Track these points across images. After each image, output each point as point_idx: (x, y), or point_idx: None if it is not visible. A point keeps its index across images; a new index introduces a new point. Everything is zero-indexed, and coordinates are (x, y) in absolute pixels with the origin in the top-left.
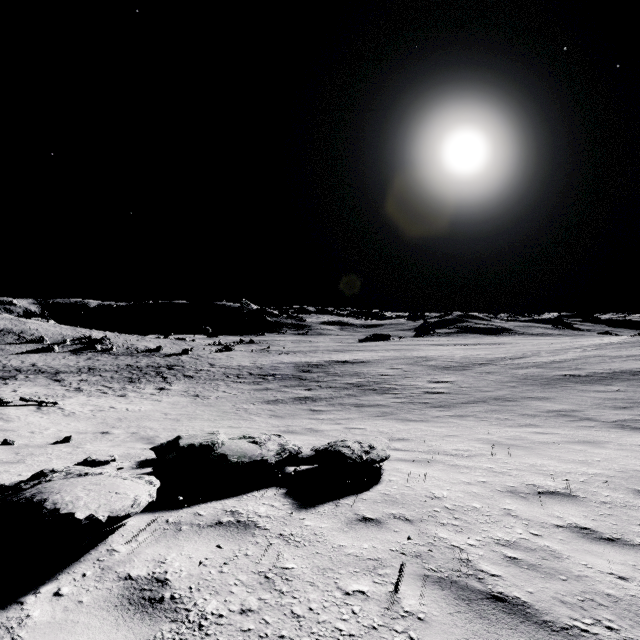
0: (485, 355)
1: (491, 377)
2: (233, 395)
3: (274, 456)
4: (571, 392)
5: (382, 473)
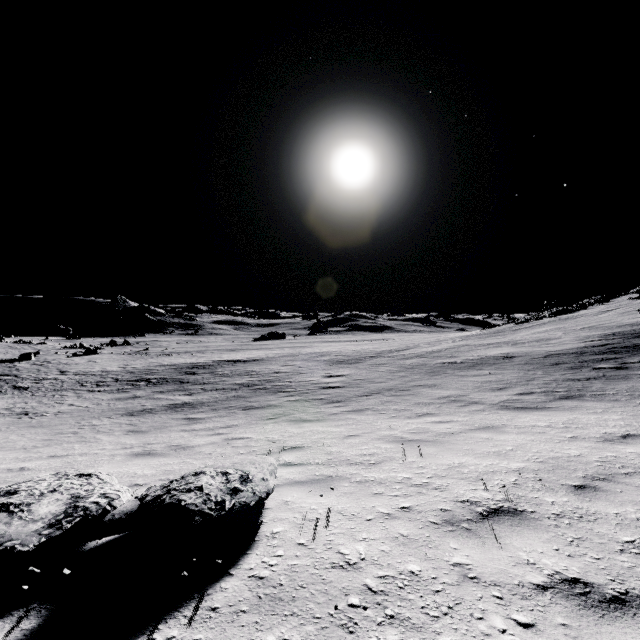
0: (374, 349)
1: (382, 368)
2: (83, 408)
3: (39, 533)
4: (453, 378)
5: (262, 518)
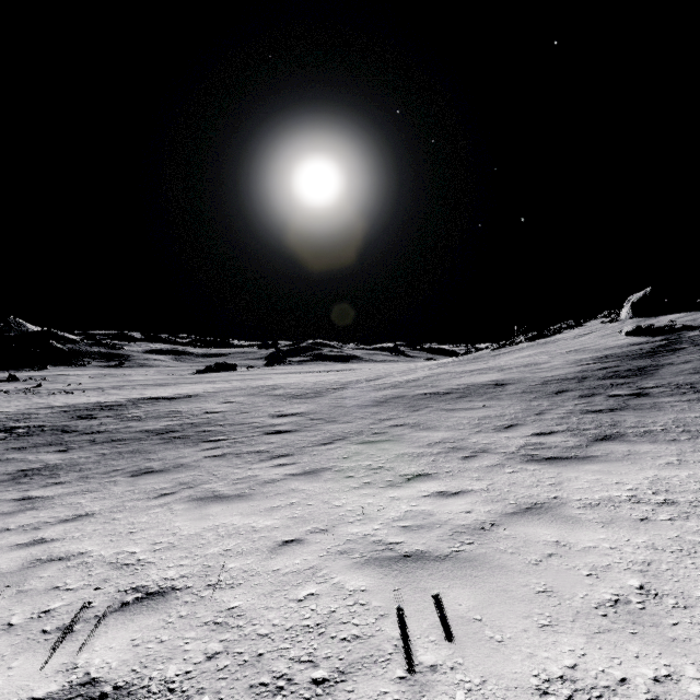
0: (339, 379)
1: (349, 403)
2: None
3: None
4: (440, 413)
5: None
